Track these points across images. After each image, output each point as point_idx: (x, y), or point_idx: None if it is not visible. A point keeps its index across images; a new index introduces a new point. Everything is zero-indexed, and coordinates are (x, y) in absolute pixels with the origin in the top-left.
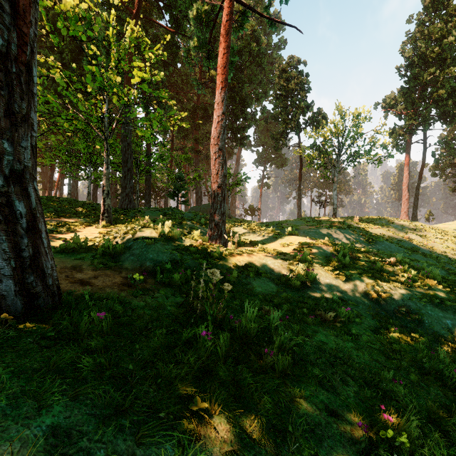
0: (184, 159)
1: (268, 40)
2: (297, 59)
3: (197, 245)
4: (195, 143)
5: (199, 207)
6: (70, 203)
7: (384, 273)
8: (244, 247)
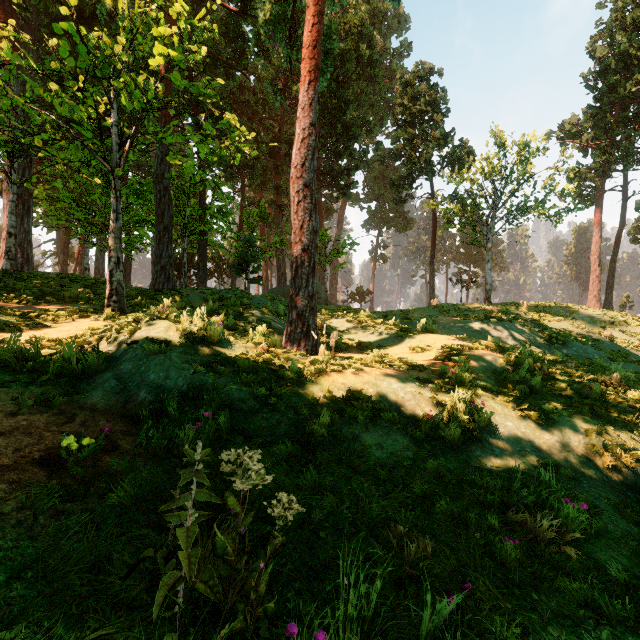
0: (258, 217)
1: (384, 45)
2: (429, 66)
3: (256, 354)
4: (276, 194)
5: (282, 289)
6: (75, 281)
7: (608, 404)
8: (347, 353)
